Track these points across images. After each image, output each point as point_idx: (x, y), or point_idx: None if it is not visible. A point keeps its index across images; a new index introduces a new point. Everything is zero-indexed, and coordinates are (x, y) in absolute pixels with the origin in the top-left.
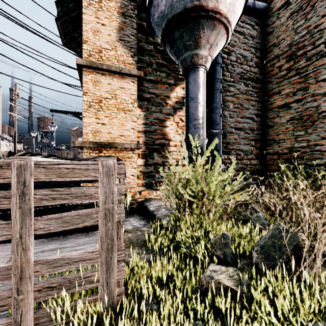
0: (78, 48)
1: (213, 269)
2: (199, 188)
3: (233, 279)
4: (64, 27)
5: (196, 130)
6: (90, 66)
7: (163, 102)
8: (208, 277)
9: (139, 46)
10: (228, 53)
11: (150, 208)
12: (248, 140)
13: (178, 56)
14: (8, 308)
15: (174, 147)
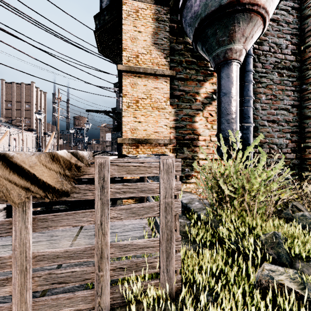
0: (111, 54)
1: (269, 269)
2: (240, 184)
3: (295, 282)
4: (100, 37)
5: (230, 124)
6: (129, 71)
7: (192, 98)
8: (267, 277)
9: (170, 47)
10: (260, 43)
11: (182, 200)
12: (282, 133)
13: (210, 53)
14: (92, 281)
15: (203, 141)
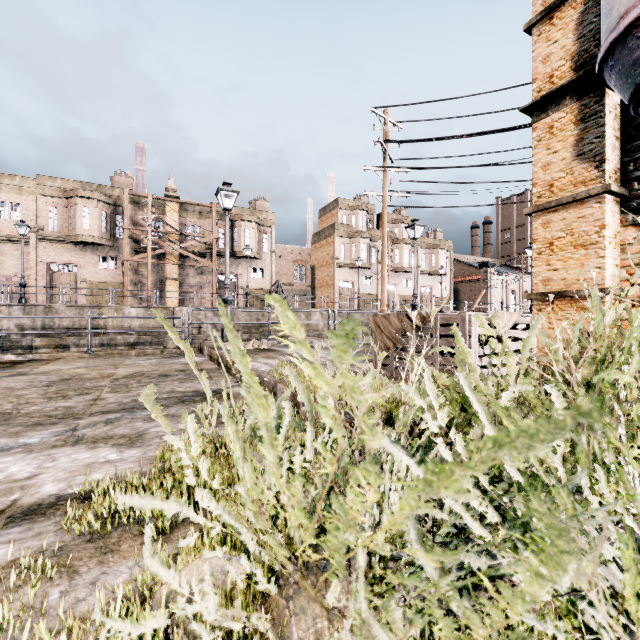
0: None
1: None
2: None
3: None
4: None
5: None
6: (537, 211)
7: None
8: None
9: (633, 127)
10: None
11: None
12: None
13: None
14: None
15: None
